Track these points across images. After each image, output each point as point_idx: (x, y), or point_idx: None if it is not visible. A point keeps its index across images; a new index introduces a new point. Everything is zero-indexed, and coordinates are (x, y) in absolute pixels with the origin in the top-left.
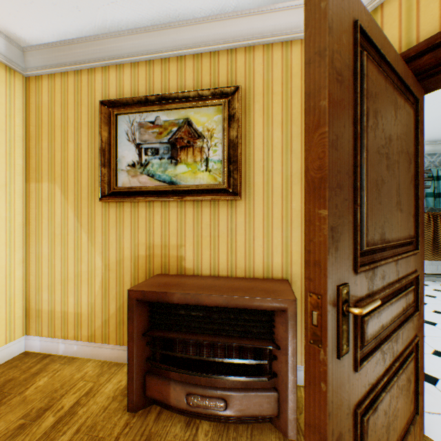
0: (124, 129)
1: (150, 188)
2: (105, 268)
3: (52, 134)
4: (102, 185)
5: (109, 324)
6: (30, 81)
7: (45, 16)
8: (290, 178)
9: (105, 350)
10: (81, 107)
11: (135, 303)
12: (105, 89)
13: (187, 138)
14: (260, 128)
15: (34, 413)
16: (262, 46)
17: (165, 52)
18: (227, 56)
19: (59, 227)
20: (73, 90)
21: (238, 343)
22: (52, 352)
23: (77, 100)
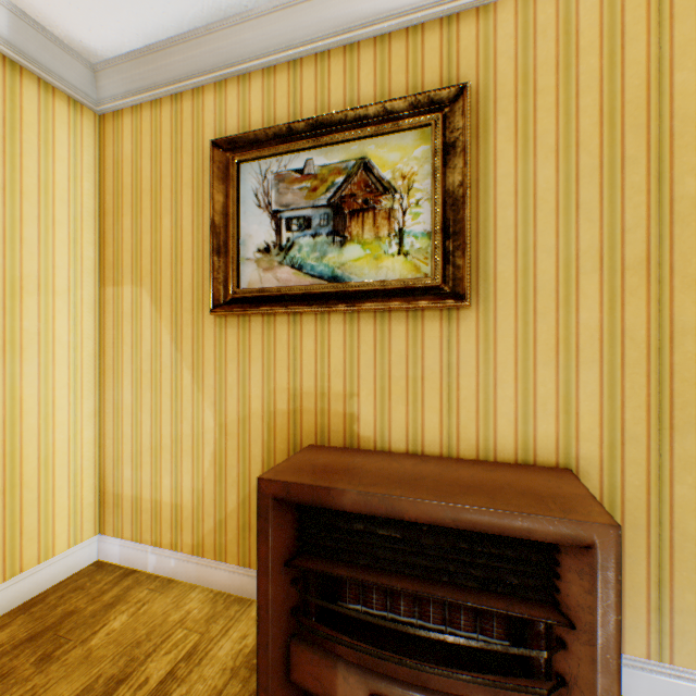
0: (251, 187)
1: (296, 289)
2: (220, 430)
3: (138, 204)
4: (214, 286)
5: (227, 529)
6: (106, 121)
7: (122, 1)
8: (575, 260)
9: (220, 572)
10: (182, 156)
11: (270, 504)
12: (220, 121)
13: (363, 195)
14: (508, 164)
15: (101, 687)
16: (514, 0)
17: (323, 39)
18: (440, 31)
19: (148, 359)
20: (169, 128)
21: (477, 604)
22: (138, 566)
23: (175, 144)
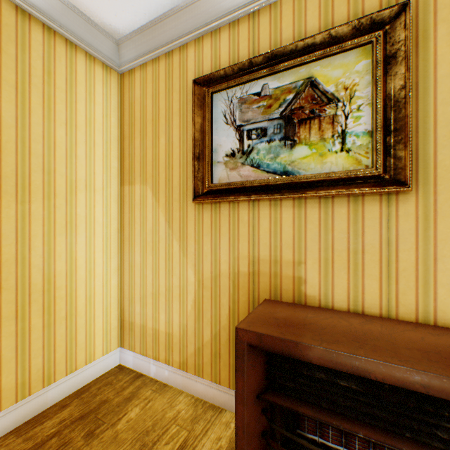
0: (220, 110)
1: (255, 182)
2: (198, 284)
3: (144, 130)
4: (195, 182)
5: (203, 354)
6: (124, 78)
7: None
8: None
9: (198, 384)
10: (172, 94)
11: (246, 349)
12: (198, 66)
13: (309, 107)
14: (448, 65)
15: None
16: None
17: None
18: None
19: (150, 234)
20: (164, 76)
21: None
22: (144, 372)
23: (168, 86)
